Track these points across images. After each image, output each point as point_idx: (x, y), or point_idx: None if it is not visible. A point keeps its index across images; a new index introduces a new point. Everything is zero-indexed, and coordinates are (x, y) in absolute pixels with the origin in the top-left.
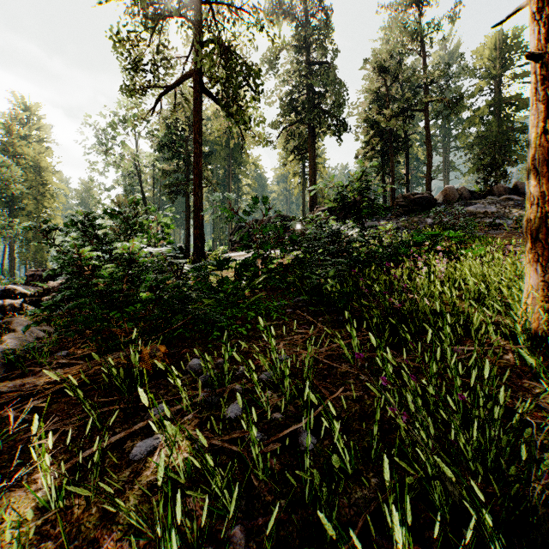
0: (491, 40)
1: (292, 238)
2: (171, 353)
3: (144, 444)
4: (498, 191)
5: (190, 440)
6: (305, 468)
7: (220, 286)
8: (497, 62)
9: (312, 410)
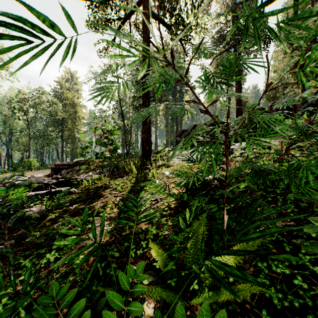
0: None
1: None
2: None
3: None
4: None
5: None
6: None
7: None
8: None
9: None
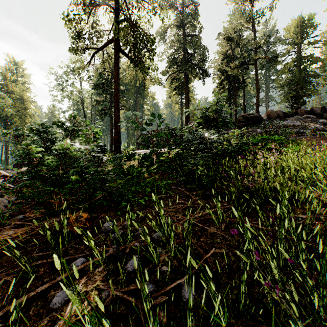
0: (295, 22)
1: (175, 140)
2: (92, 217)
3: (62, 294)
4: (301, 112)
5: (98, 290)
6: (188, 326)
7: (128, 171)
8: (299, 35)
9: (193, 277)
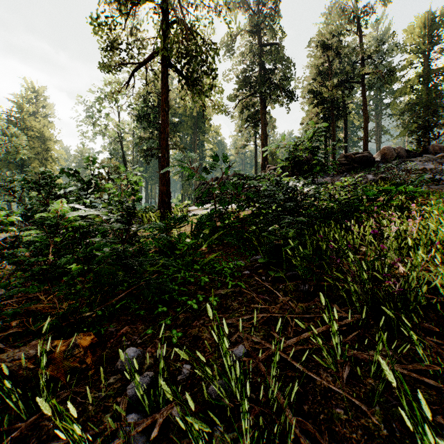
0: (420, 20)
1: (248, 194)
2: (107, 334)
3: None
4: (433, 150)
5: None
6: None
7: (177, 243)
8: (426, 38)
9: None
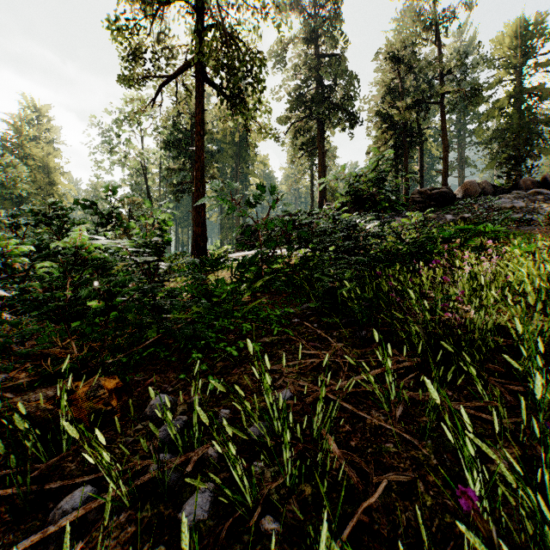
0: (511, 28)
1: (300, 232)
2: (133, 383)
3: None
4: (525, 185)
5: None
6: None
7: (214, 290)
8: (518, 51)
9: None
